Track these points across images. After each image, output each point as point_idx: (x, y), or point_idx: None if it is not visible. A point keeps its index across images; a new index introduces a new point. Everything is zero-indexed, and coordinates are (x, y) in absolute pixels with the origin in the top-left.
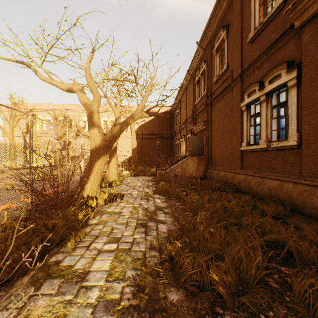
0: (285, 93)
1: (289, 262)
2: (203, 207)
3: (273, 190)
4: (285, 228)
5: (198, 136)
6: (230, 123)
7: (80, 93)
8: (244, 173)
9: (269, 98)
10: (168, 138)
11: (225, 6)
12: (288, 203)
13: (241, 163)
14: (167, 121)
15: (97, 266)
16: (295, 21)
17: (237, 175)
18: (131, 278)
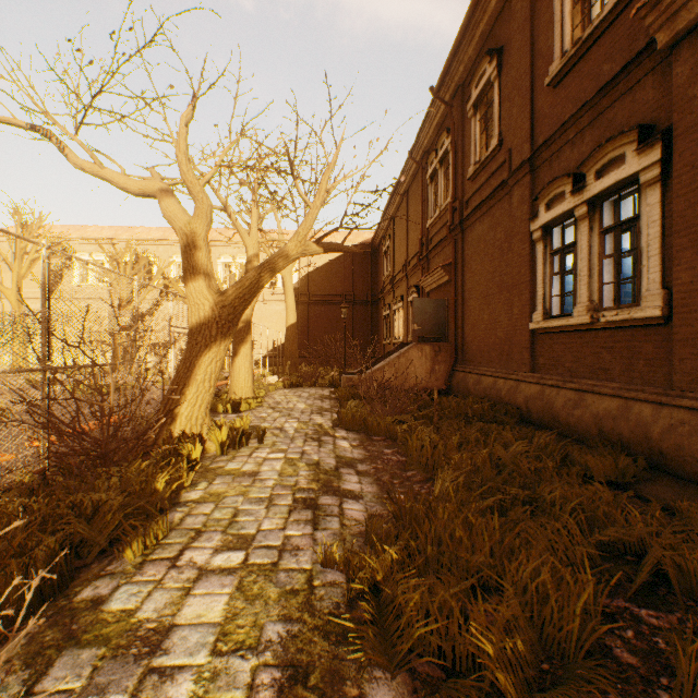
0: (633, 200)
1: (659, 596)
2: (449, 460)
3: (606, 420)
4: (640, 510)
5: (435, 299)
6: (507, 270)
7: (166, 199)
8: (538, 380)
9: (595, 211)
10: (367, 303)
11: (495, 5)
12: (642, 450)
13: (531, 359)
14: (365, 267)
15: (192, 611)
16: (659, 33)
17: (523, 386)
18: (277, 643)
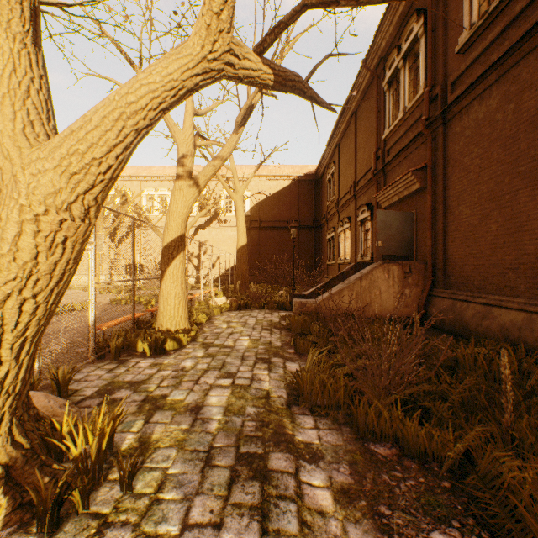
0: None
1: None
2: None
3: None
4: None
5: (400, 212)
6: None
7: None
8: None
9: None
10: (311, 228)
11: None
12: None
13: None
14: (309, 195)
15: None
16: None
17: None
18: None
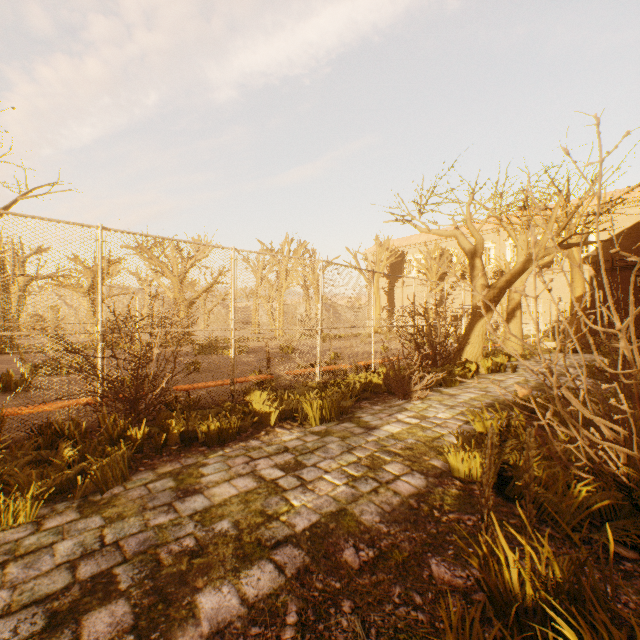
0: None
1: None
2: None
3: None
4: None
5: None
6: None
7: (459, 239)
8: None
9: None
10: None
11: None
12: None
13: None
14: None
15: (464, 394)
16: None
17: None
18: (488, 402)
